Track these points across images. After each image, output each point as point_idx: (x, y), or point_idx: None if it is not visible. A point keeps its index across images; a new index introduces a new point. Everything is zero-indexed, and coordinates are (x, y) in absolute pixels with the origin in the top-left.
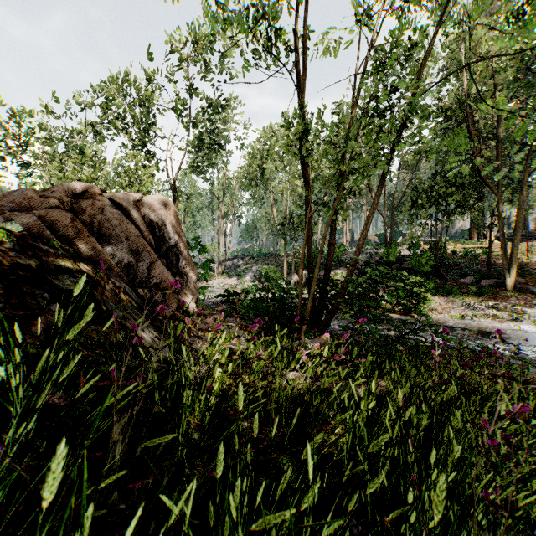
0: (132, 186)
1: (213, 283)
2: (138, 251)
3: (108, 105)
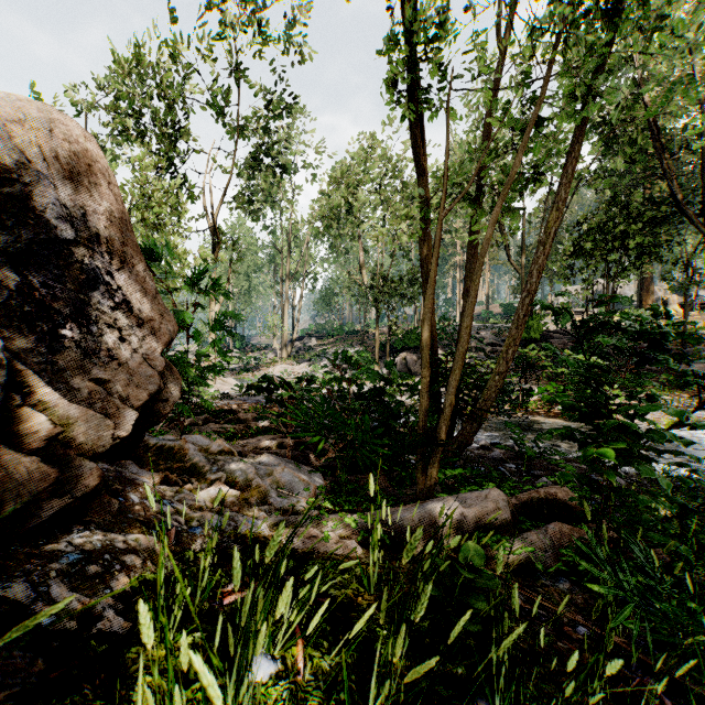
0: None
1: (273, 371)
2: None
3: (116, 107)
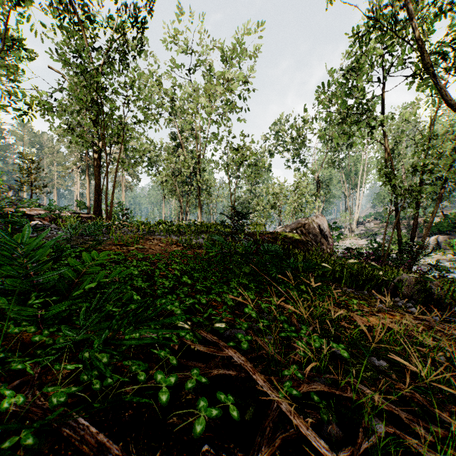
0: (296, 189)
1: (345, 243)
2: (317, 235)
3: (277, 137)
